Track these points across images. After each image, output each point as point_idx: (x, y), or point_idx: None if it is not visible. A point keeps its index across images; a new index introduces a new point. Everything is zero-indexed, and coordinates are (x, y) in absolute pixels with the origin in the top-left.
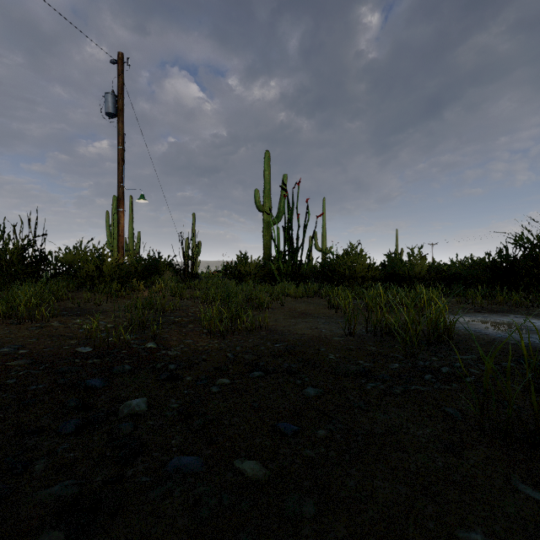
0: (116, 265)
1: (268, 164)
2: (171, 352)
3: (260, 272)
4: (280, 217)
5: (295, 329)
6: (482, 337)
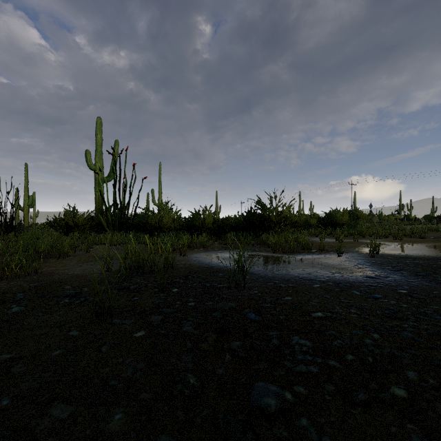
0: None
1: (100, 129)
2: None
3: (89, 223)
4: (112, 176)
5: (71, 271)
6: (196, 265)
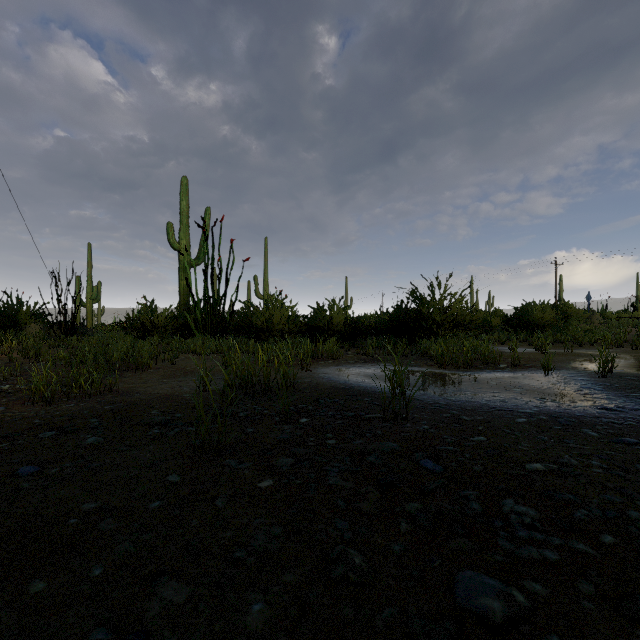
0: None
1: (186, 192)
2: None
3: (171, 324)
4: (202, 258)
5: (155, 389)
6: (326, 385)
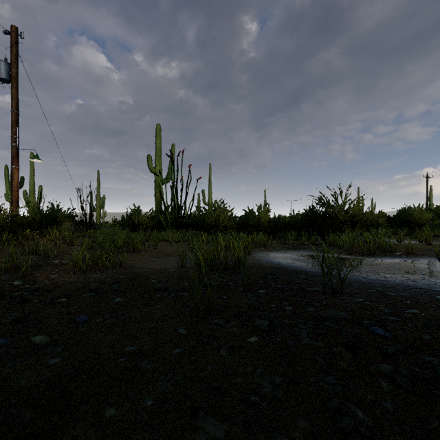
0: (7, 217)
1: (159, 134)
2: (34, 285)
3: (150, 222)
4: (169, 178)
5: (148, 265)
6: (266, 265)
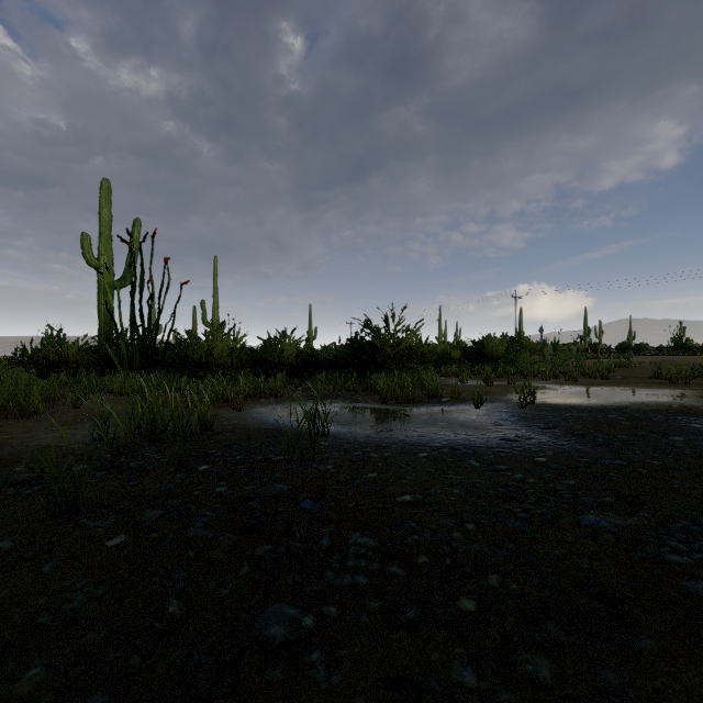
0: None
1: (108, 198)
2: None
3: (86, 358)
4: (129, 278)
5: (36, 440)
6: (254, 426)
